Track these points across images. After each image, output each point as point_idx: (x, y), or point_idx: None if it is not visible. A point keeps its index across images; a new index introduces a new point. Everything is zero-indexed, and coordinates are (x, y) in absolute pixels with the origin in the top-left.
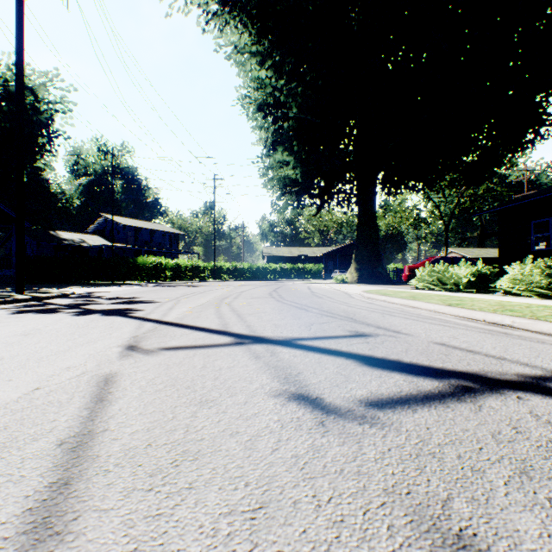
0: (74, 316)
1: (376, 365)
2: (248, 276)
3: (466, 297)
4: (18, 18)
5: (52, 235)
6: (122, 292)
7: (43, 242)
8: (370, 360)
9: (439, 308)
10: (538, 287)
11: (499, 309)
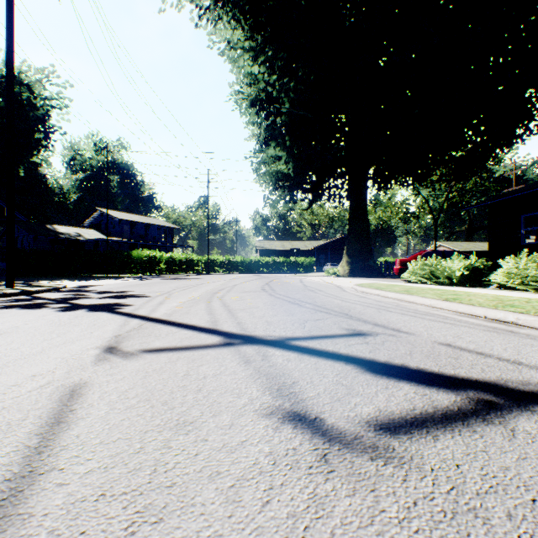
0: (59, 311)
1: (380, 372)
2: (241, 269)
3: (460, 291)
4: (8, 10)
5: (48, 228)
6: (114, 286)
7: (39, 236)
8: (372, 365)
9: (436, 303)
10: (534, 281)
11: (499, 304)
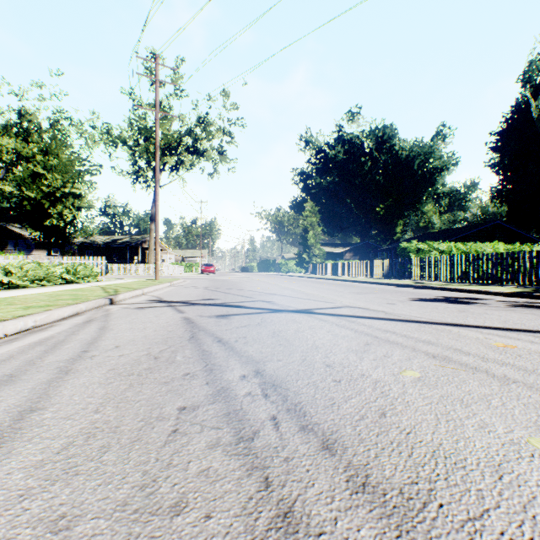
0: None
1: (239, 306)
2: None
3: None
4: None
5: None
6: None
7: None
8: (239, 306)
9: None
10: None
11: None
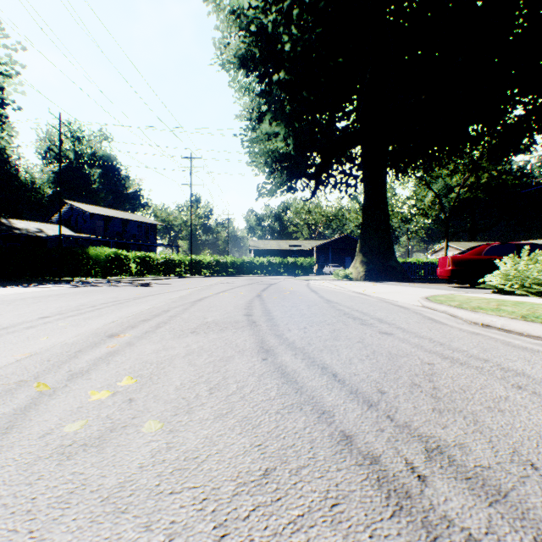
0: None
1: None
2: (232, 271)
3: None
4: None
5: (2, 223)
6: None
7: None
8: None
9: None
10: None
11: None
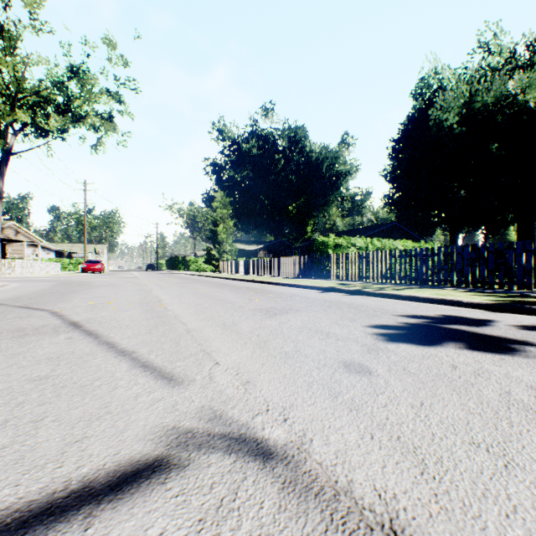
0: None
1: None
2: None
3: None
4: None
5: None
6: None
7: None
8: None
9: None
10: None
11: None
